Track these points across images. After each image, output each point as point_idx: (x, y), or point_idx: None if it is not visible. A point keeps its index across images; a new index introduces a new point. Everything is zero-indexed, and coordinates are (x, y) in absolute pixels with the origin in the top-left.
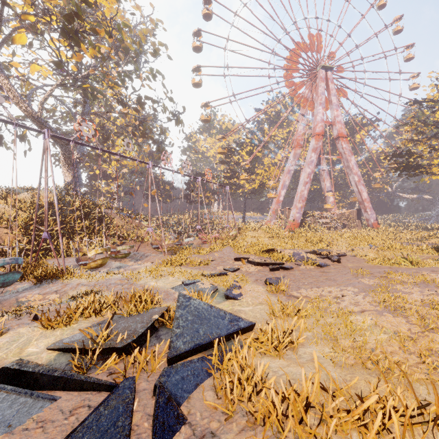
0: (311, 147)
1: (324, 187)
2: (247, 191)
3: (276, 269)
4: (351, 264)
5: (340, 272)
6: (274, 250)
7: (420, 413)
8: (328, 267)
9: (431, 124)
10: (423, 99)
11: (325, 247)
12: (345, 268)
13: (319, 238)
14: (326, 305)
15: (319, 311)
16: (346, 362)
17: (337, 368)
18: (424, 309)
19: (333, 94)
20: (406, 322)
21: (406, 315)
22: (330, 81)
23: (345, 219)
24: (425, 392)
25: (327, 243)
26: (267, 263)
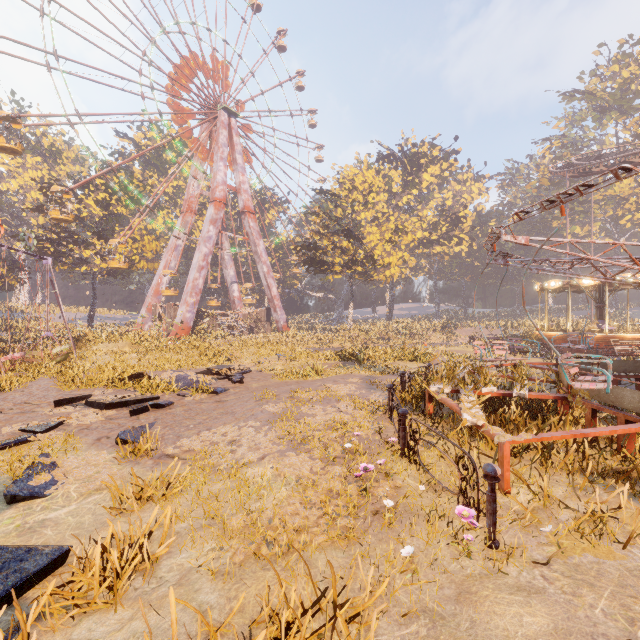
0: (208, 216)
1: (227, 276)
2: (99, 271)
3: (142, 410)
4: (256, 383)
5: (242, 399)
6: (142, 376)
7: (317, 609)
8: (227, 393)
9: (334, 219)
10: (328, 190)
11: (226, 362)
12: (249, 391)
13: (219, 349)
14: (216, 461)
15: (203, 477)
16: (233, 561)
17: (218, 580)
18: (327, 434)
19: (238, 151)
20: (309, 458)
21: (310, 447)
22: (235, 133)
23: (253, 321)
24: (324, 560)
25: (229, 356)
26: (126, 401)
